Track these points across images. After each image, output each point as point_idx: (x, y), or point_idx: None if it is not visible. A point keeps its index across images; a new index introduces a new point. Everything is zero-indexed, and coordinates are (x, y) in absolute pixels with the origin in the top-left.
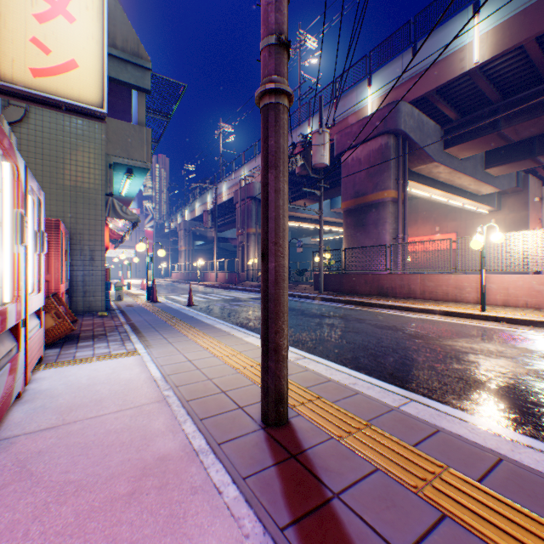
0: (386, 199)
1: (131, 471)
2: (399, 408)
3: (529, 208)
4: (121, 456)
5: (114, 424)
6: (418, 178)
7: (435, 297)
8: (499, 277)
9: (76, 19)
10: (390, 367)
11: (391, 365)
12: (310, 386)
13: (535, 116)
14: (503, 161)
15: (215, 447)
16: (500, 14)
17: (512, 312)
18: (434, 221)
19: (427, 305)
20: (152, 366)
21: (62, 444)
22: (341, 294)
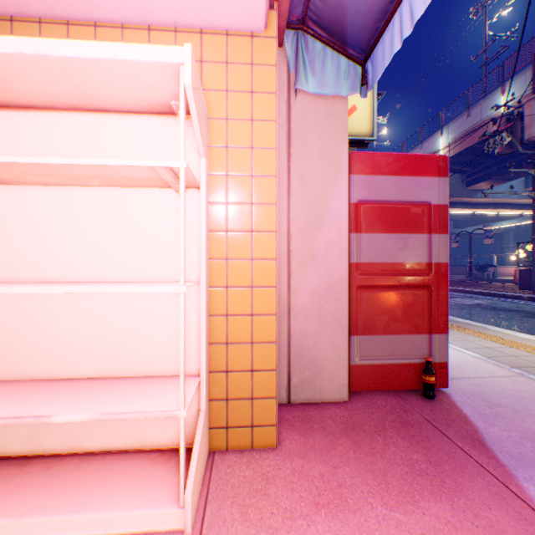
0: None
1: None
2: None
3: None
4: None
5: (506, 385)
6: None
7: None
8: None
9: None
10: None
11: None
12: None
13: None
14: None
15: None
16: None
17: None
18: None
19: None
20: (456, 347)
21: (485, 391)
22: None
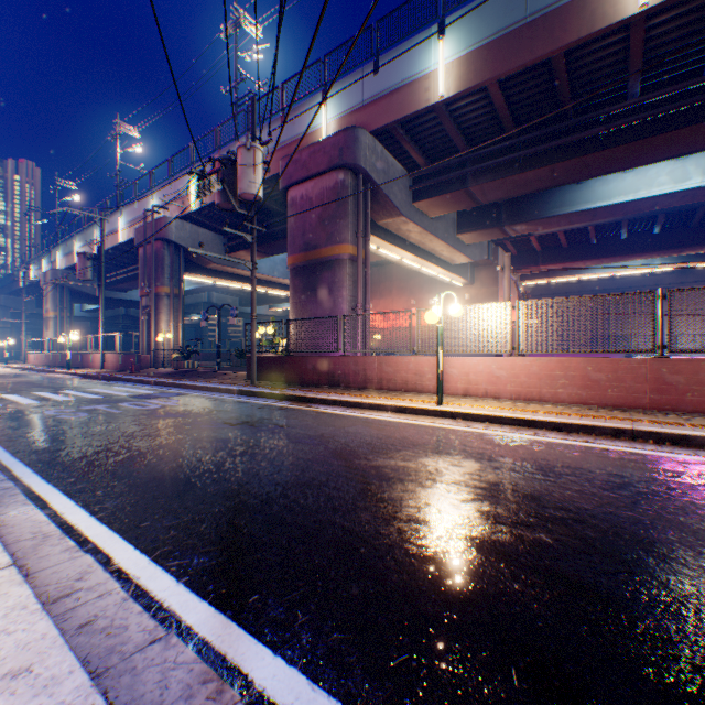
0: (343, 256)
1: None
2: None
3: (499, 284)
4: None
5: None
6: (386, 235)
7: (395, 387)
8: (461, 360)
9: None
10: (245, 540)
11: (251, 534)
12: None
13: (501, 176)
14: (474, 228)
15: None
16: (465, 42)
17: (471, 404)
18: (411, 292)
19: (382, 398)
20: None
21: None
22: (282, 385)
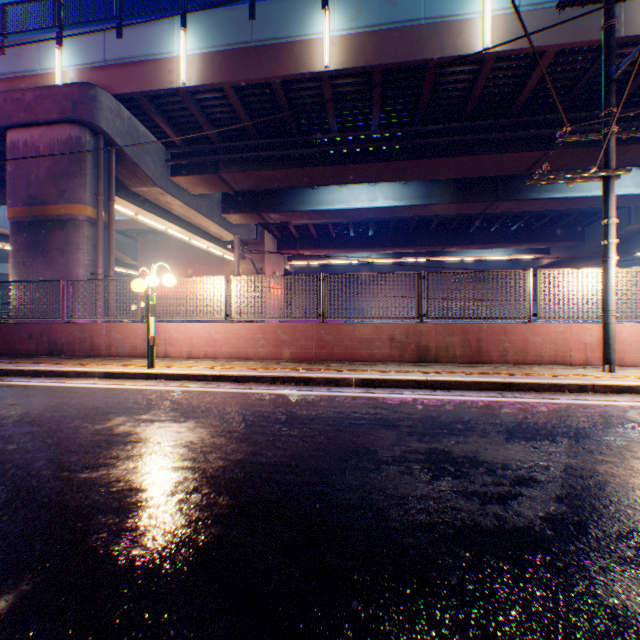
0: (80, 216)
1: None
2: None
3: (267, 261)
4: None
5: None
6: (145, 204)
7: (125, 353)
8: (186, 326)
9: None
10: None
11: None
12: None
13: (248, 169)
14: (238, 210)
15: None
16: (205, 42)
17: (185, 365)
18: (189, 262)
19: (98, 365)
20: None
21: None
22: None
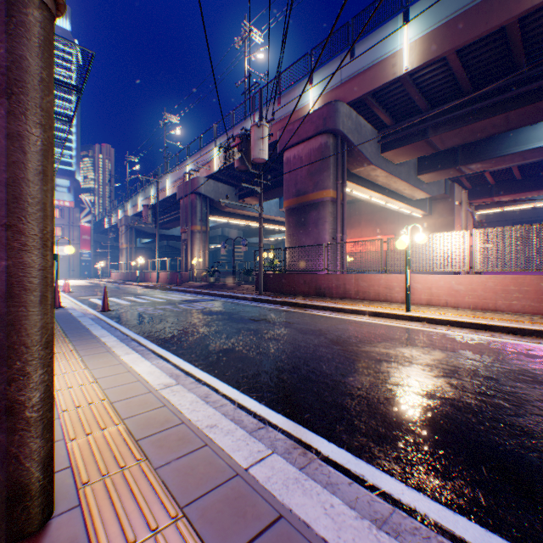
0: (326, 198)
1: None
2: (247, 471)
3: (454, 214)
4: None
5: None
6: (358, 181)
7: (368, 297)
8: (424, 277)
9: None
10: (290, 386)
11: (293, 384)
12: (147, 436)
13: (457, 126)
14: (433, 169)
15: None
16: (426, 24)
17: (433, 311)
18: (376, 223)
19: (359, 306)
20: None
21: None
22: (281, 295)
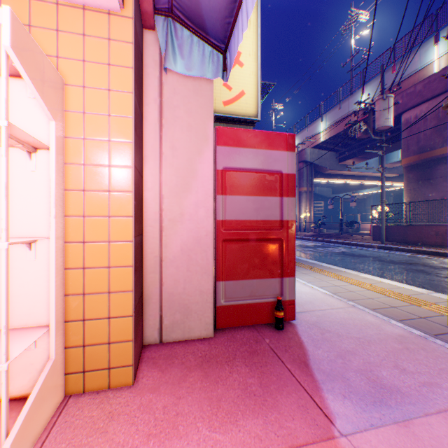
0: None
1: (389, 338)
2: None
3: None
4: (371, 331)
5: (340, 315)
6: None
7: None
8: None
9: (244, 64)
10: None
11: None
12: None
13: None
14: None
15: (433, 336)
16: None
17: None
18: None
19: None
20: (314, 287)
21: (323, 320)
22: (405, 244)
